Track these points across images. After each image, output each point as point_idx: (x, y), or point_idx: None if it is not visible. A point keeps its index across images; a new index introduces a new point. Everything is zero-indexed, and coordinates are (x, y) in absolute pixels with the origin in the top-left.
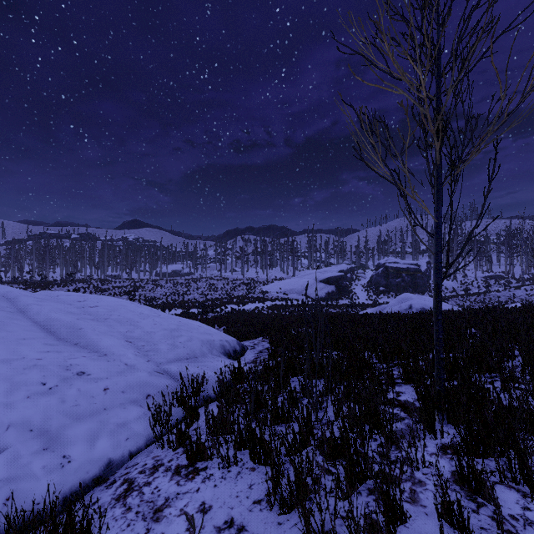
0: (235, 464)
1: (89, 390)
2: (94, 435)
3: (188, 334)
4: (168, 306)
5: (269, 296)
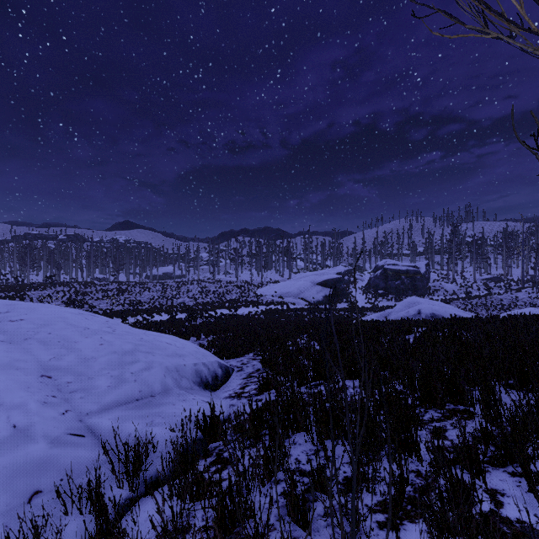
0: None
1: None
2: None
3: (148, 358)
4: (154, 311)
5: (263, 300)
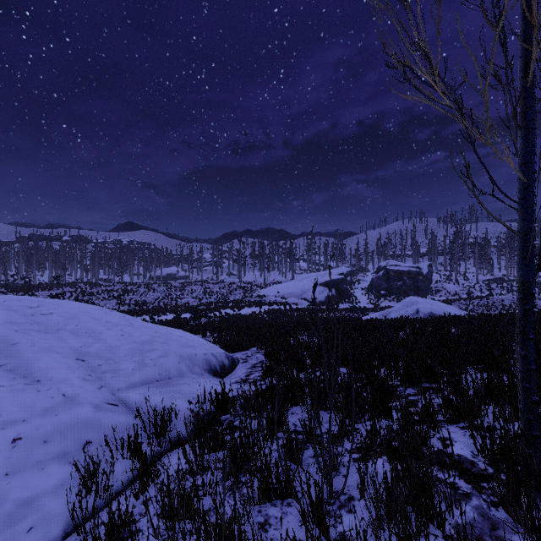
0: None
1: None
2: None
3: (164, 347)
4: (159, 311)
5: (266, 300)
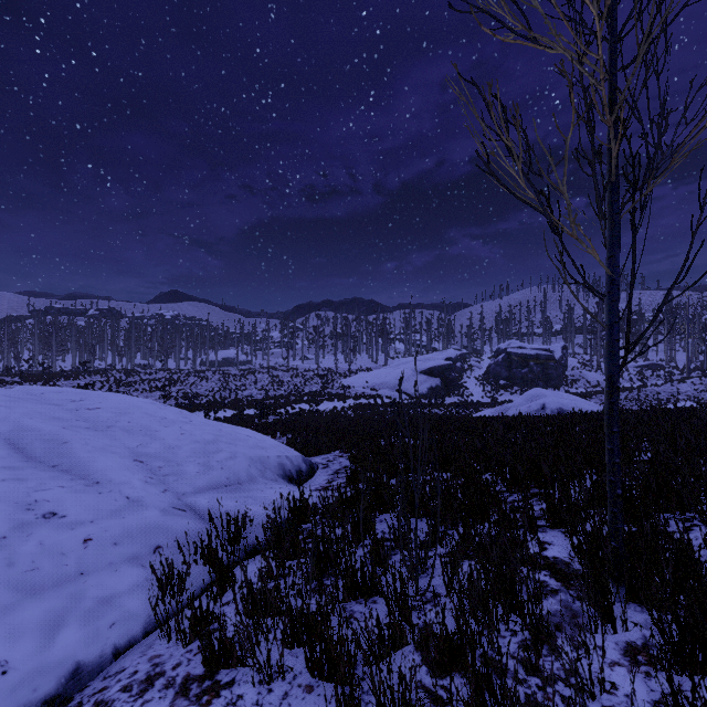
0: (281, 676)
1: (59, 542)
2: (56, 620)
3: (231, 448)
4: (215, 406)
5: (351, 392)
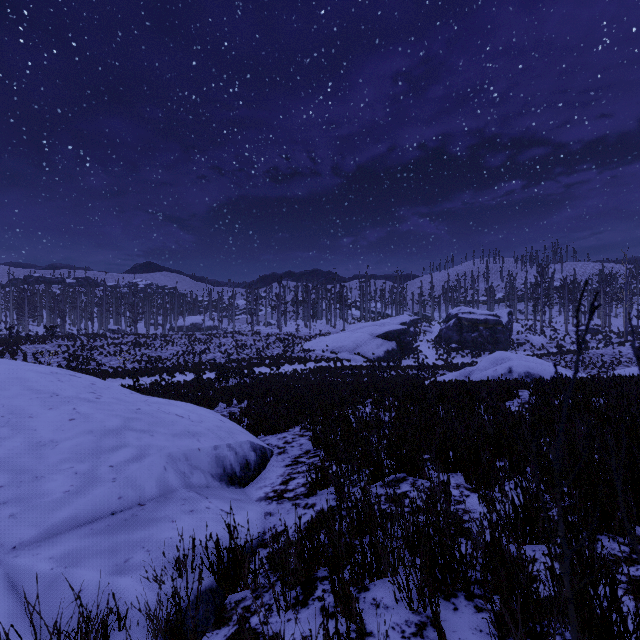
0: None
1: None
2: None
3: (142, 440)
4: (177, 370)
5: (312, 356)
